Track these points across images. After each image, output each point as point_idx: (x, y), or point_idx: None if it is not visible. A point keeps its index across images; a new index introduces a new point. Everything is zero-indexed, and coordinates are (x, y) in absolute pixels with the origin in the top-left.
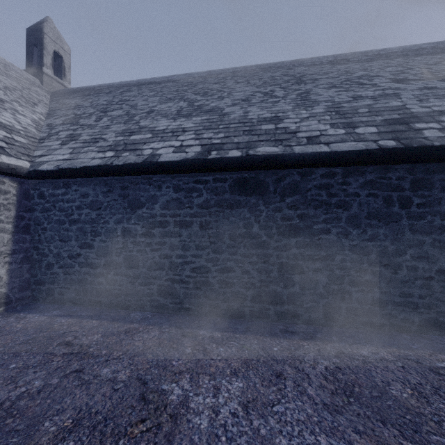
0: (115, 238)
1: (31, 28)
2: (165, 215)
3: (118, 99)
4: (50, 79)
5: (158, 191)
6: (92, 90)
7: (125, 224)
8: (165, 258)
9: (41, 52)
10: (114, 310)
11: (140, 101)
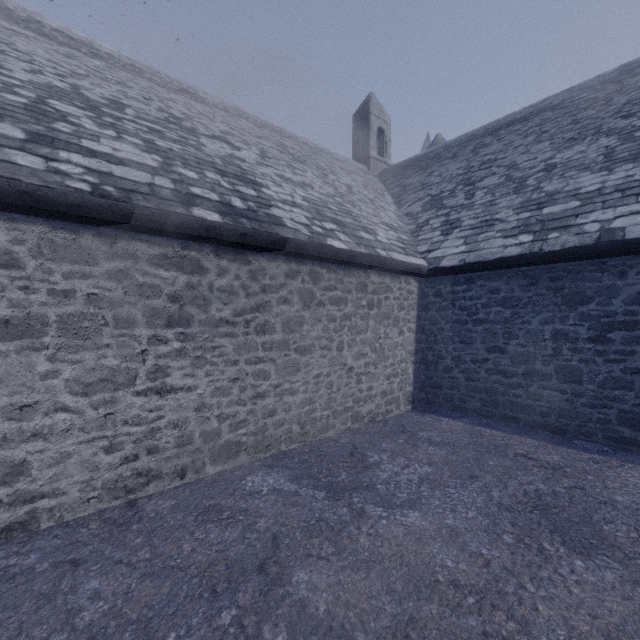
0: (541, 343)
1: (357, 113)
2: (633, 312)
3: (477, 162)
4: (375, 161)
5: (618, 280)
6: (426, 160)
7: (557, 325)
8: (634, 373)
9: (367, 135)
10: (540, 432)
11: (517, 157)
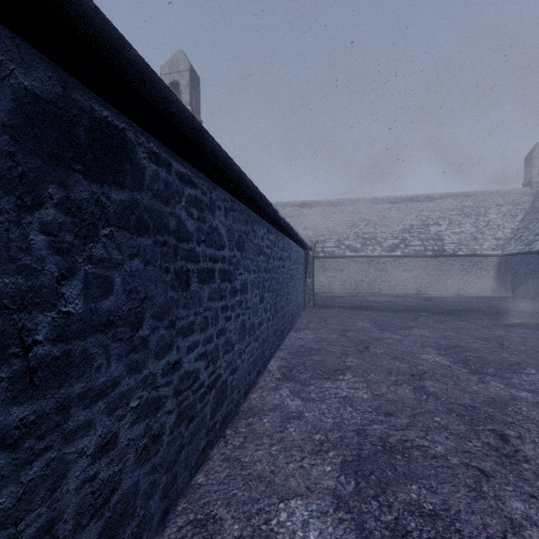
0: (522, 275)
1: (526, 158)
2: (535, 267)
3: None
4: (536, 183)
5: (533, 260)
6: None
7: (525, 270)
8: (535, 281)
9: (530, 170)
10: (521, 298)
11: None
